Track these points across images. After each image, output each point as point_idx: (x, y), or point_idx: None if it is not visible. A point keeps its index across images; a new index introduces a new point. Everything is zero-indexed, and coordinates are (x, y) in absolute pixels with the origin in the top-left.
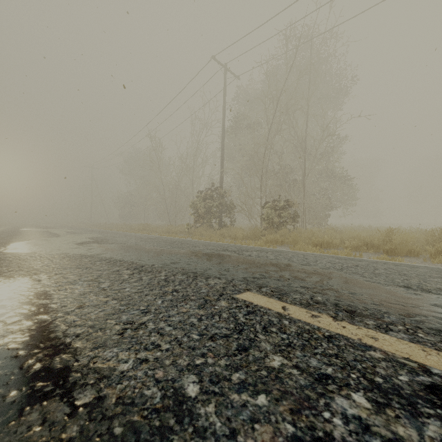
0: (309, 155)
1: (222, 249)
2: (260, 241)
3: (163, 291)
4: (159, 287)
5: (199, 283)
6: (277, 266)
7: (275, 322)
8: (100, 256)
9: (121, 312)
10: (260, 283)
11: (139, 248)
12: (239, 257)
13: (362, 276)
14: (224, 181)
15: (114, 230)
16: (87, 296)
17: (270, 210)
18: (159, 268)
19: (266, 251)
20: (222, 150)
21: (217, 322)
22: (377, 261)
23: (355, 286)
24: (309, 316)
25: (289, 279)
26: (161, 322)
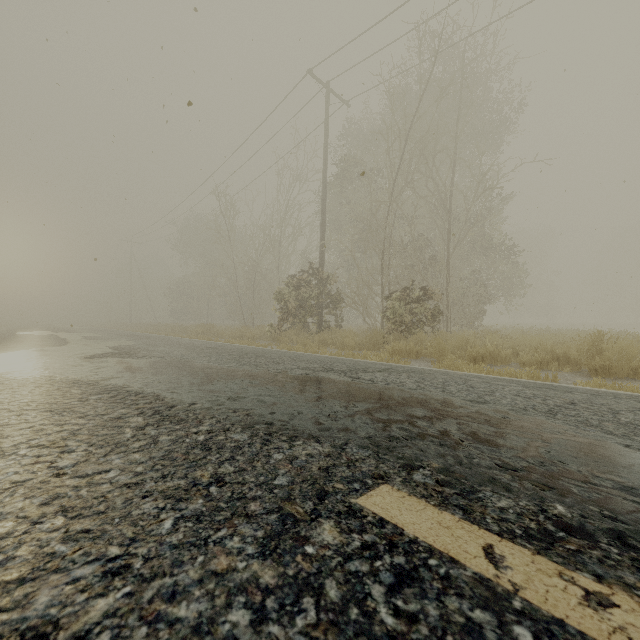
0: (455, 220)
1: (322, 368)
2: (383, 352)
3: (189, 480)
4: (183, 468)
5: (273, 455)
6: (428, 405)
7: (492, 638)
8: (106, 383)
9: (46, 571)
10: (406, 455)
11: (182, 367)
12: (353, 386)
13: (608, 432)
14: (326, 261)
15: (160, 334)
16: (4, 499)
17: (397, 304)
18: (201, 413)
19: (397, 370)
20: (323, 212)
21: (311, 631)
22: (597, 391)
23: (616, 465)
24: (579, 601)
25: (463, 441)
26: (141, 629)
